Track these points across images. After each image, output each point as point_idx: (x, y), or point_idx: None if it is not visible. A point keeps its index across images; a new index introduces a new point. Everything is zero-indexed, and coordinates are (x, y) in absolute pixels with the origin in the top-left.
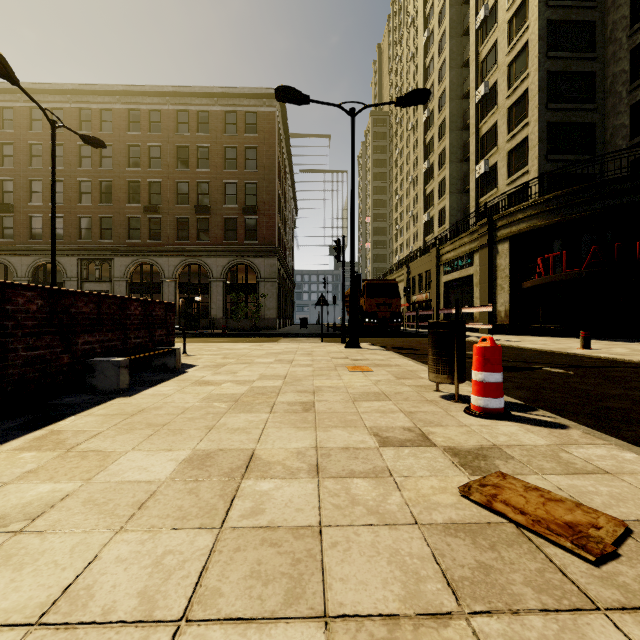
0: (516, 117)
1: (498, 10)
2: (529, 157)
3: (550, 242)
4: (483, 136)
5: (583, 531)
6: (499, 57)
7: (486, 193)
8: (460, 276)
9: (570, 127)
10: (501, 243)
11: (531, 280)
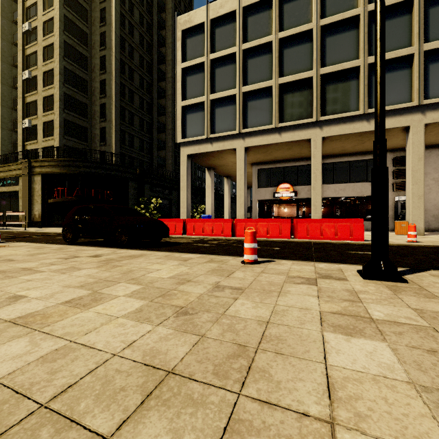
0: (49, 105)
1: (38, 34)
2: (55, 132)
3: (63, 181)
4: (28, 103)
5: (1, 246)
6: (38, 63)
7: (30, 140)
8: (9, 190)
9: (76, 125)
10: (37, 176)
11: (52, 199)
